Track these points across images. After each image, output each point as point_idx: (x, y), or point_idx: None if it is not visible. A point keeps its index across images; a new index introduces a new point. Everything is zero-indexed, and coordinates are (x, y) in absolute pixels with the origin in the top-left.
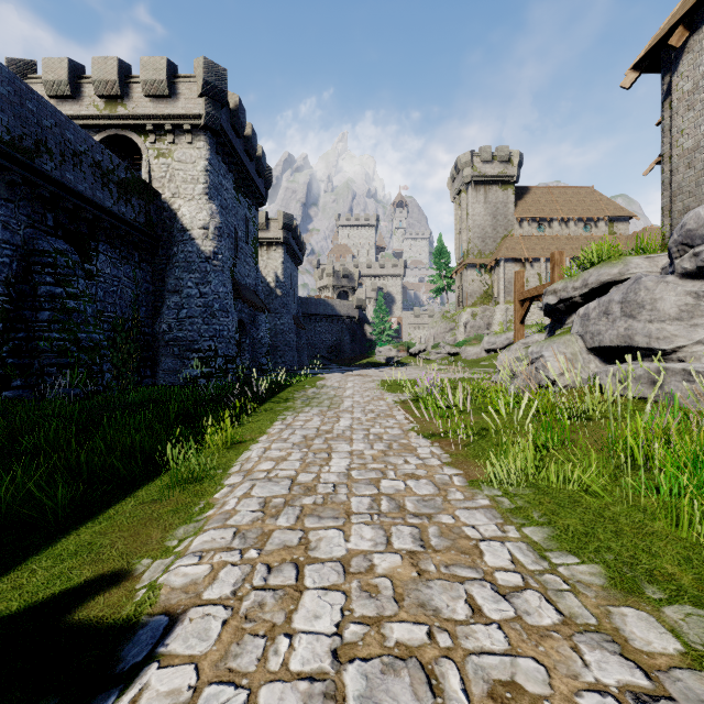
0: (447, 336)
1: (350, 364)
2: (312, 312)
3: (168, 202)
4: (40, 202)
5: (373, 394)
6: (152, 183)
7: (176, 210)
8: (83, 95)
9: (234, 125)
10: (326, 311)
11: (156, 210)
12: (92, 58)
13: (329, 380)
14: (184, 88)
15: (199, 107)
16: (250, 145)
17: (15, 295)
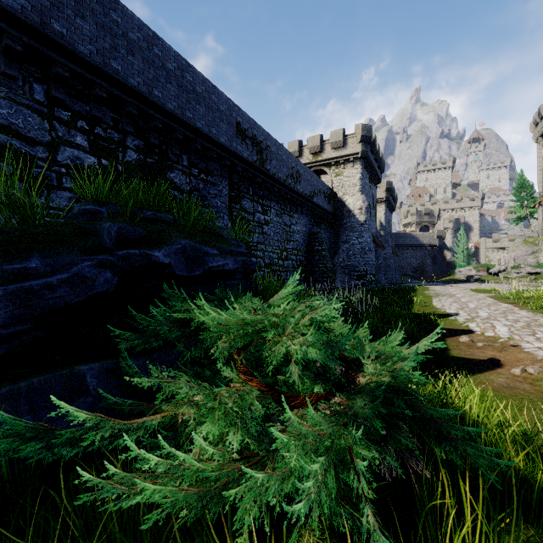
0: (528, 258)
1: (433, 281)
2: (400, 243)
3: (341, 198)
4: (311, 214)
5: (471, 293)
6: (333, 189)
7: (345, 201)
8: (303, 154)
9: (372, 150)
10: (411, 242)
11: (336, 203)
12: (308, 138)
13: (434, 288)
14: (350, 141)
15: (358, 148)
16: (377, 155)
17: (307, 251)
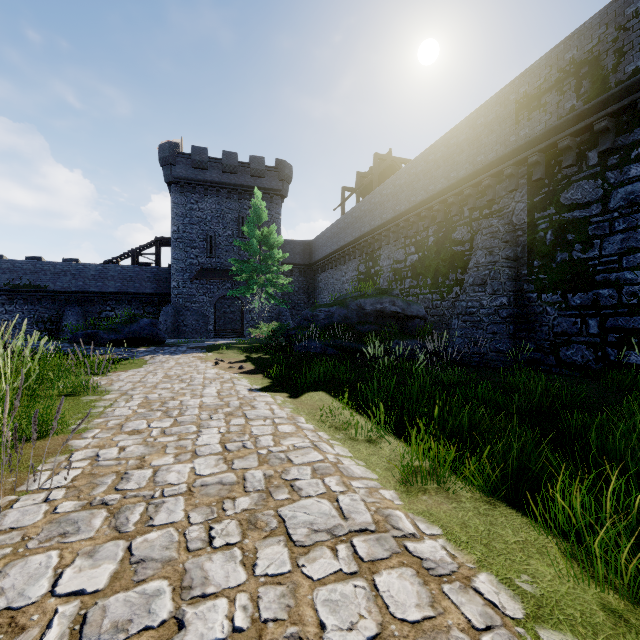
0: None
1: None
2: None
3: None
4: None
5: None
6: None
7: None
8: None
9: None
10: None
11: None
12: None
13: None
14: None
15: None
16: None
17: None
